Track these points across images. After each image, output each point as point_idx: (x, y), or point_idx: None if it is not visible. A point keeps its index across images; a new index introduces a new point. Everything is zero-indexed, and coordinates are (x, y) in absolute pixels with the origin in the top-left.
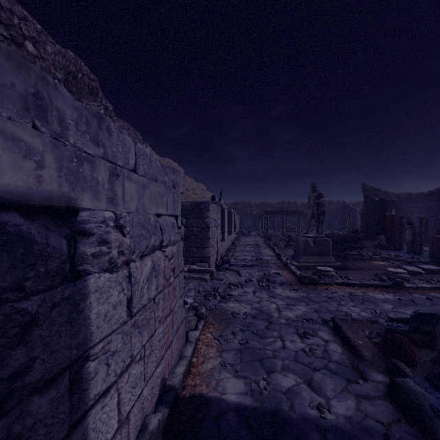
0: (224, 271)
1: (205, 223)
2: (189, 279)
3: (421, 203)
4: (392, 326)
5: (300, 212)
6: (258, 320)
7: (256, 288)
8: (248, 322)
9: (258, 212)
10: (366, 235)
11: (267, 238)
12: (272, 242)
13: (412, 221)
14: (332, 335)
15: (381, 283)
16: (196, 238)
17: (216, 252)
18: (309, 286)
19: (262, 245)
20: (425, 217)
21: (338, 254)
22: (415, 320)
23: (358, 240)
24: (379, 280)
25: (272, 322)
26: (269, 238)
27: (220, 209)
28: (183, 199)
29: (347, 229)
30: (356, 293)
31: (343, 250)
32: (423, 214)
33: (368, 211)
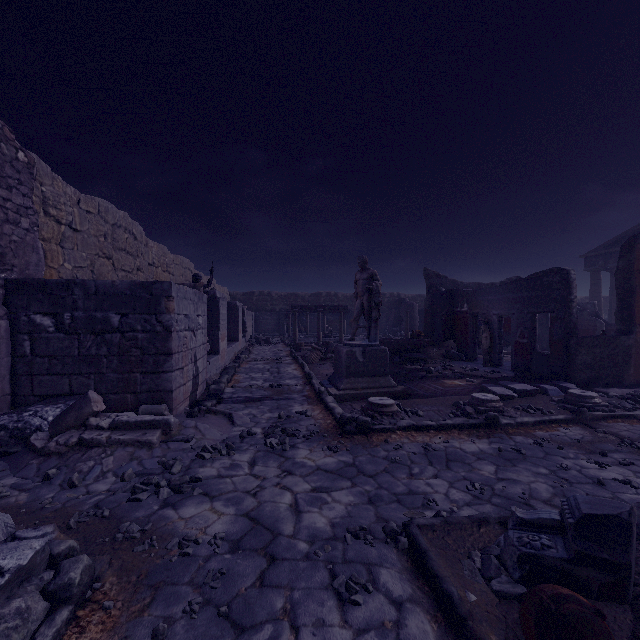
0: (203, 415)
1: (162, 323)
2: (108, 447)
3: (500, 294)
4: (532, 548)
5: (343, 308)
6: (245, 554)
7: (259, 451)
8: (216, 571)
9: (284, 307)
10: (431, 340)
11: (294, 347)
12: (301, 353)
13: (490, 319)
14: (409, 576)
15: (469, 421)
16: (144, 353)
17: (192, 378)
18: (356, 437)
19: (286, 358)
20: (506, 314)
21: (397, 369)
22: (581, 535)
23: (421, 347)
24: (462, 414)
25: (277, 557)
26: (297, 347)
27: (205, 298)
28: (142, 279)
29: (403, 332)
30: (434, 444)
31: (402, 363)
32: (504, 311)
33: (434, 306)
